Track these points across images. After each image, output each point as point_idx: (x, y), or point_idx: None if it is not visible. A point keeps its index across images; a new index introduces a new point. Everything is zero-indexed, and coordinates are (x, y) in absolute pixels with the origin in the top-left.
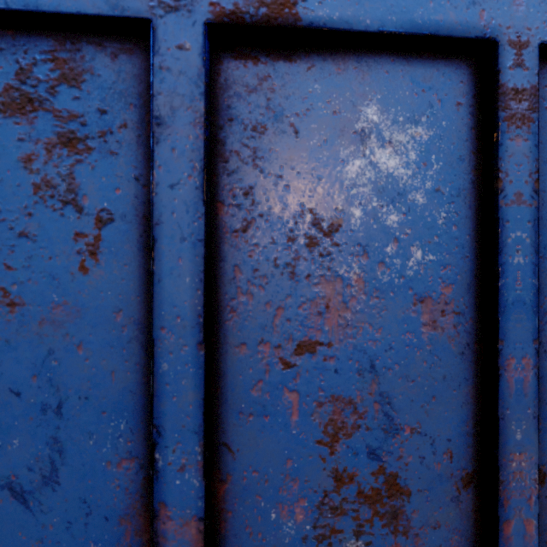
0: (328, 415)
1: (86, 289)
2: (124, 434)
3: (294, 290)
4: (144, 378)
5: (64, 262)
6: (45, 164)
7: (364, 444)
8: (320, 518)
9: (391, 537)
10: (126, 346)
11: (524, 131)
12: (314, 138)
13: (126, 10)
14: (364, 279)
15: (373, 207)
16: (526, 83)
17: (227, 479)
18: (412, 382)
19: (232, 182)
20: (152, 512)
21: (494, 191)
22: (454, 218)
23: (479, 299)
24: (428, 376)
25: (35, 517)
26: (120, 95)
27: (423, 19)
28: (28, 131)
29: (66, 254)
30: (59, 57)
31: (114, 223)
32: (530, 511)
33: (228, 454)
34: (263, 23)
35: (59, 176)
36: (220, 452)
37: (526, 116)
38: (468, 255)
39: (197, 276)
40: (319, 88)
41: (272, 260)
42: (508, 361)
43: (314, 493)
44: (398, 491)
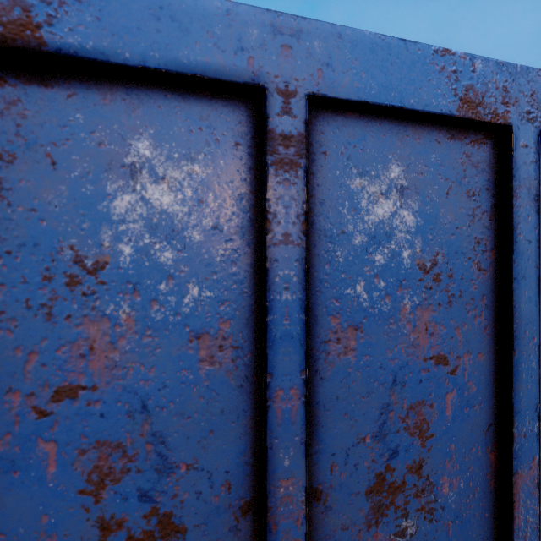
0: (93, 462)
1: None
2: None
3: (51, 332)
4: None
5: None
6: None
7: (135, 487)
8: None
9: None
10: None
11: (292, 175)
12: (76, 171)
13: None
14: (135, 318)
15: (145, 243)
16: (294, 130)
17: None
18: (188, 419)
19: None
20: None
21: (264, 231)
22: (232, 255)
23: (257, 333)
24: (206, 411)
25: None
26: None
27: (189, 59)
28: None
29: None
30: None
31: None
32: (298, 532)
33: None
34: None
35: None
36: None
37: (294, 161)
38: (247, 290)
39: None
40: (81, 118)
41: (23, 301)
42: (276, 392)
43: None
44: (173, 529)
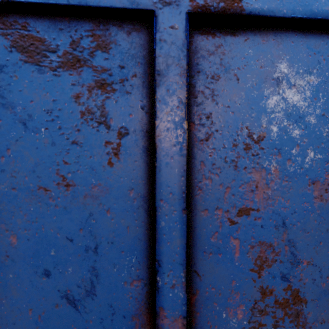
0: (257, 253)
1: (112, 176)
2: (134, 265)
3: (236, 176)
4: (147, 230)
5: (99, 159)
6: (87, 99)
7: (279, 271)
8: (252, 317)
9: (295, 328)
10: (135, 211)
11: None
12: (249, 83)
13: (139, 5)
14: (279, 170)
15: (284, 125)
16: None
17: (196, 293)
18: (307, 233)
19: (199, 110)
20: (155, 313)
21: None
22: None
23: None
24: (317, 229)
25: (81, 315)
26: (132, 57)
27: (318, 9)
28: (77, 79)
29: (100, 154)
30: (96, 34)
31: (129, 135)
32: None
33: (197, 277)
34: (222, 12)
35: (96, 107)
36: (192, 276)
37: None
38: None
39: (182, 168)
40: (251, 52)
41: (223, 158)
42: None
43: (248, 301)
44: (299, 300)
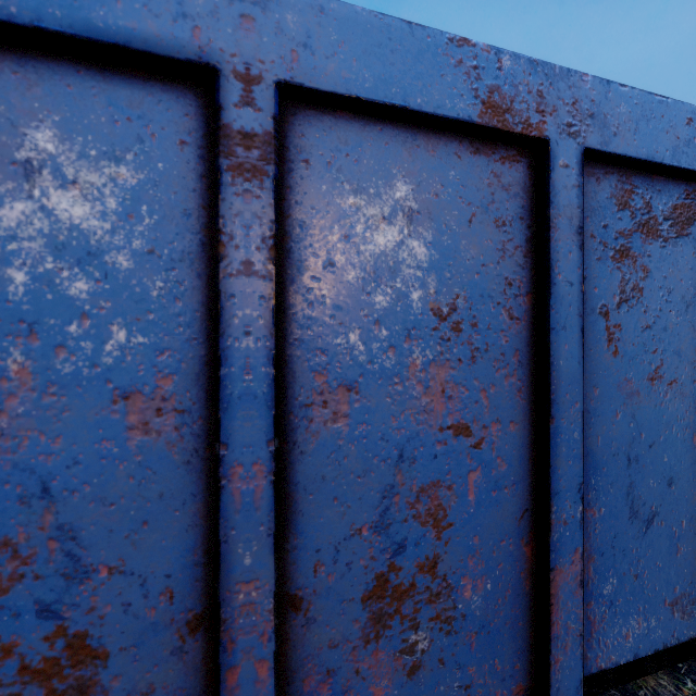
0: None
1: None
2: None
3: None
4: None
5: None
6: None
7: (32, 599)
8: None
9: None
10: None
11: (255, 185)
12: None
13: None
14: (32, 370)
15: (46, 269)
16: (259, 127)
17: None
18: (111, 506)
19: None
20: None
21: (216, 257)
22: (176, 289)
23: (212, 392)
24: (137, 496)
25: None
26: None
27: (107, 22)
28: None
29: None
30: None
31: None
32: (263, 650)
33: None
34: None
35: None
36: None
37: (258, 168)
38: (197, 336)
39: None
40: None
41: None
42: (233, 469)
43: None
44: (89, 655)
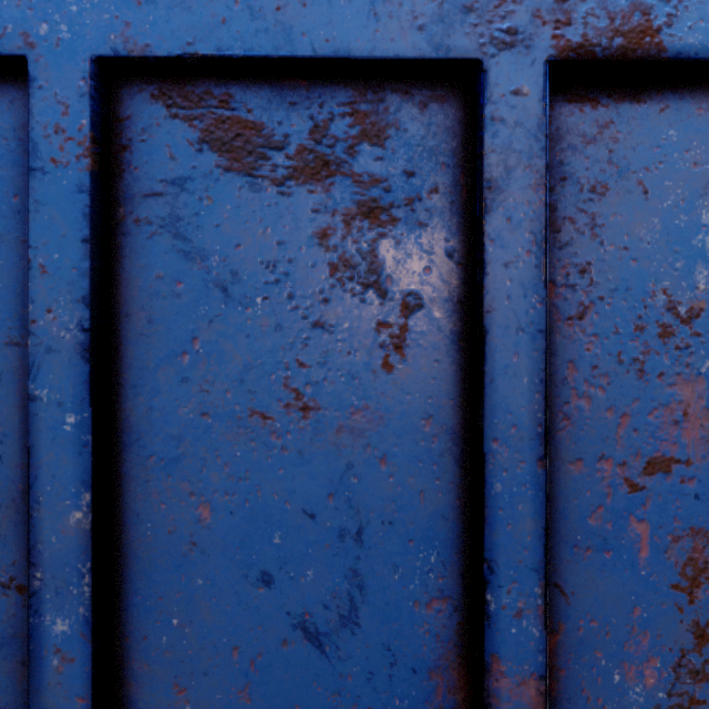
0: (686, 553)
1: (390, 390)
2: (434, 568)
3: (643, 392)
4: (459, 500)
5: (365, 358)
6: (343, 240)
7: None
8: (676, 684)
9: None
10: (436, 460)
11: None
12: (669, 199)
13: (451, 50)
14: None
15: None
16: None
17: (559, 629)
18: None
19: (566, 257)
20: (482, 666)
21: None
22: None
23: None
24: None
25: (331, 664)
26: (430, 153)
27: None
28: (324, 200)
29: (367, 348)
30: (359, 110)
31: (423, 310)
32: None
33: (560, 597)
34: (618, 57)
35: (359, 254)
36: (551, 595)
37: None
38: None
39: (537, 376)
40: (674, 135)
41: (615, 354)
42: None
43: (668, 652)
44: None
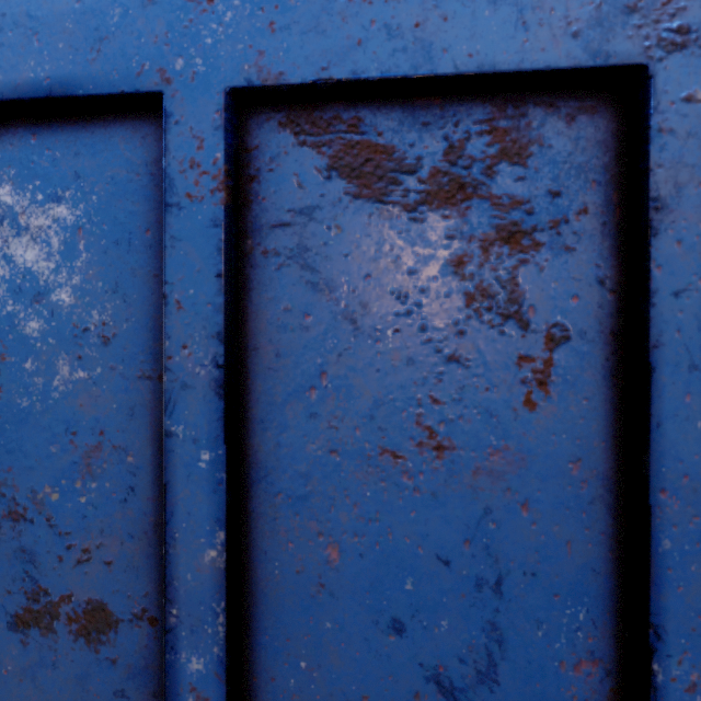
0: None
1: (533, 430)
2: (583, 627)
3: None
4: (611, 553)
5: (504, 395)
6: (480, 267)
7: None
8: None
9: None
10: (585, 508)
11: None
12: None
13: (610, 57)
14: None
15: None
16: None
17: None
18: None
19: None
20: None
21: None
22: None
23: None
24: None
25: None
26: (578, 170)
27: None
28: (459, 225)
29: (506, 384)
30: (497, 127)
31: (570, 342)
32: None
33: None
34: None
35: (497, 282)
36: None
37: None
38: None
39: None
40: None
41: None
42: None
43: None
44: None
